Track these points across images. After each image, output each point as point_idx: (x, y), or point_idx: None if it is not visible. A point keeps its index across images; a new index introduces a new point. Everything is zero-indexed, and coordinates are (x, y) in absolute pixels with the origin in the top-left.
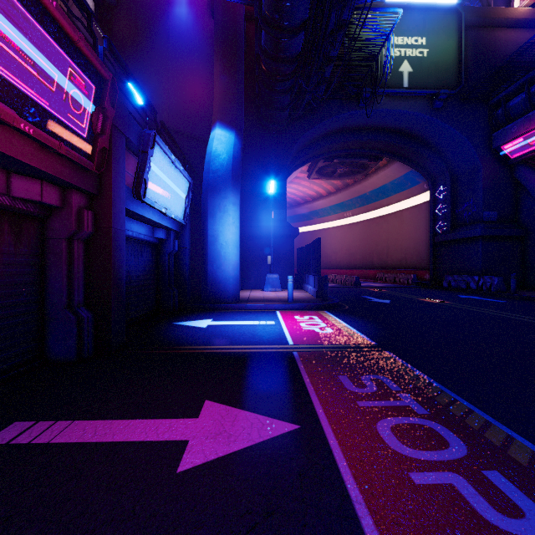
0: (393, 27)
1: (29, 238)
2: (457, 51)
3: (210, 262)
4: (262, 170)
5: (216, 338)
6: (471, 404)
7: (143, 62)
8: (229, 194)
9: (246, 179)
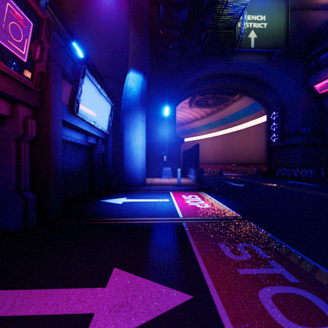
0: (246, 5)
1: None
2: (285, 24)
3: (126, 159)
4: (160, 101)
5: (128, 212)
6: None
7: (83, 30)
8: (138, 114)
9: (150, 106)
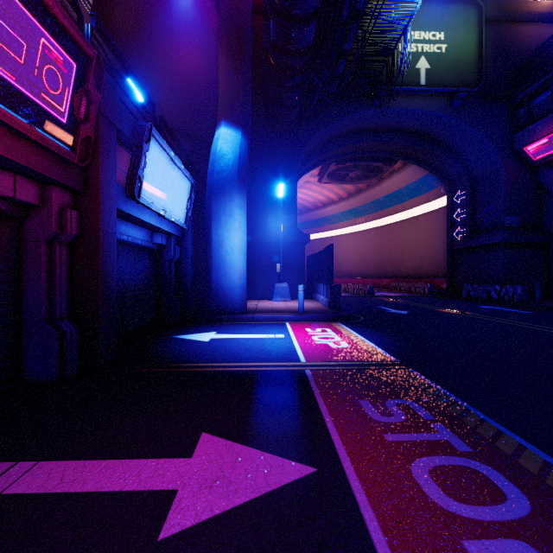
0: (411, 18)
1: (1, 241)
2: (477, 46)
3: (214, 269)
4: (271, 173)
5: (219, 354)
6: (521, 437)
7: (144, 57)
8: (235, 196)
9: (253, 182)
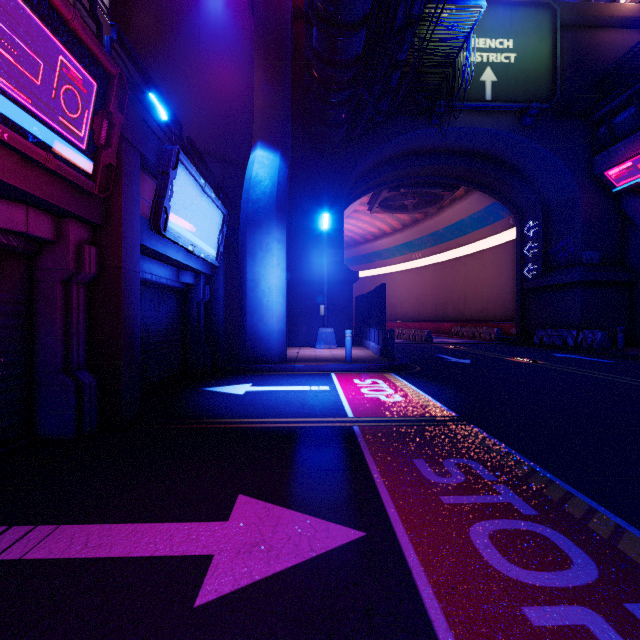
0: (474, 24)
1: (12, 281)
2: (551, 56)
3: (249, 312)
4: (314, 202)
5: (256, 409)
6: (593, 500)
7: (168, 68)
8: (273, 229)
9: (294, 212)
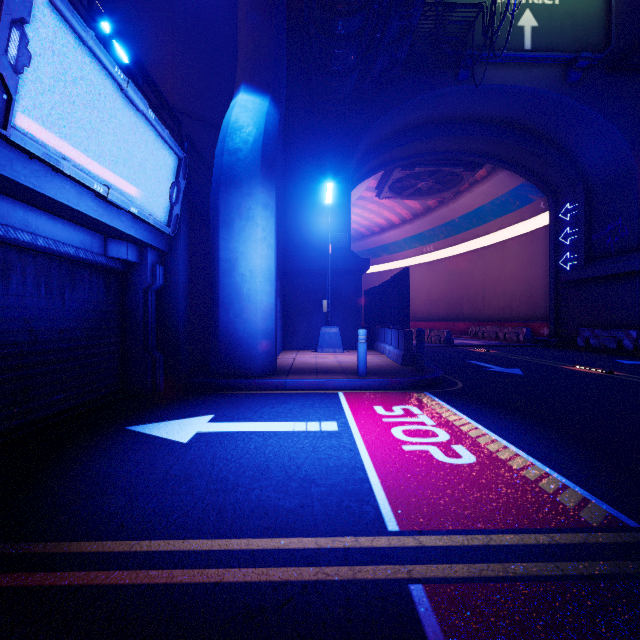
0: None
1: None
2: None
3: (223, 305)
4: (315, 175)
5: (189, 494)
6: None
7: (135, 7)
8: (256, 188)
9: (290, 187)
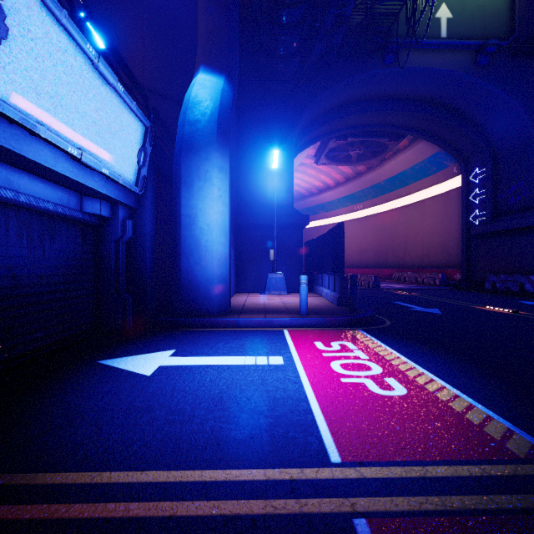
0: None
1: None
2: None
3: (184, 254)
4: (263, 144)
5: (149, 425)
6: None
7: (110, 1)
8: (213, 154)
9: (242, 154)
